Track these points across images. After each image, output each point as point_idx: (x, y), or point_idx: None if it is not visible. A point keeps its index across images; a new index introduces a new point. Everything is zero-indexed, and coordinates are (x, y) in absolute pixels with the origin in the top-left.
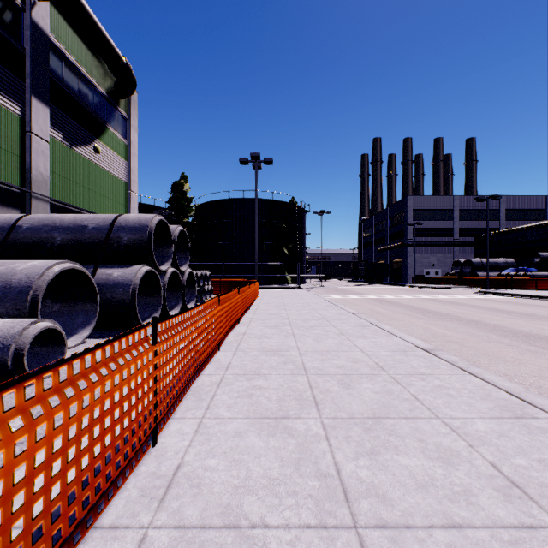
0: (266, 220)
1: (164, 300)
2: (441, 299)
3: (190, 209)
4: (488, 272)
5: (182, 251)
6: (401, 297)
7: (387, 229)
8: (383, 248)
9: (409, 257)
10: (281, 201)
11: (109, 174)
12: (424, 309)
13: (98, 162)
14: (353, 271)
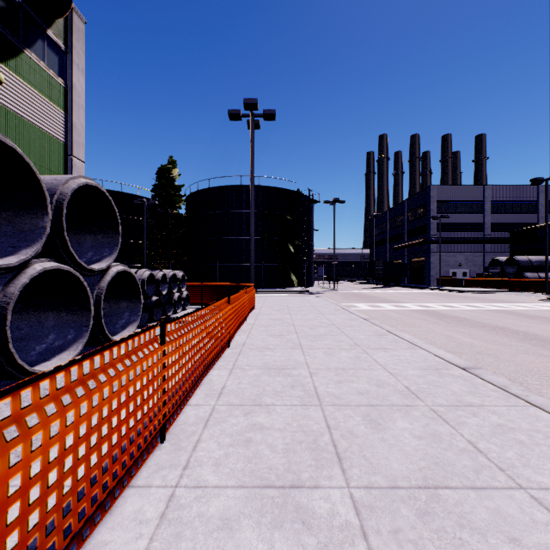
0: (268, 211)
1: (4, 342)
2: (520, 311)
3: (178, 198)
4: (547, 273)
5: (106, 232)
6: (456, 308)
7: (405, 224)
8: (400, 246)
9: (433, 255)
10: (285, 189)
11: (27, 123)
12: (542, 337)
13: (2, 99)
14: (368, 271)
